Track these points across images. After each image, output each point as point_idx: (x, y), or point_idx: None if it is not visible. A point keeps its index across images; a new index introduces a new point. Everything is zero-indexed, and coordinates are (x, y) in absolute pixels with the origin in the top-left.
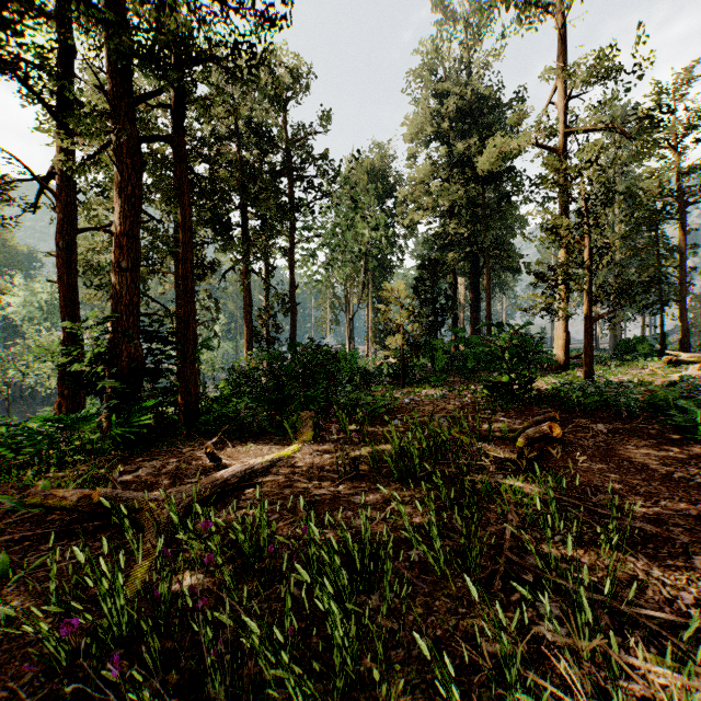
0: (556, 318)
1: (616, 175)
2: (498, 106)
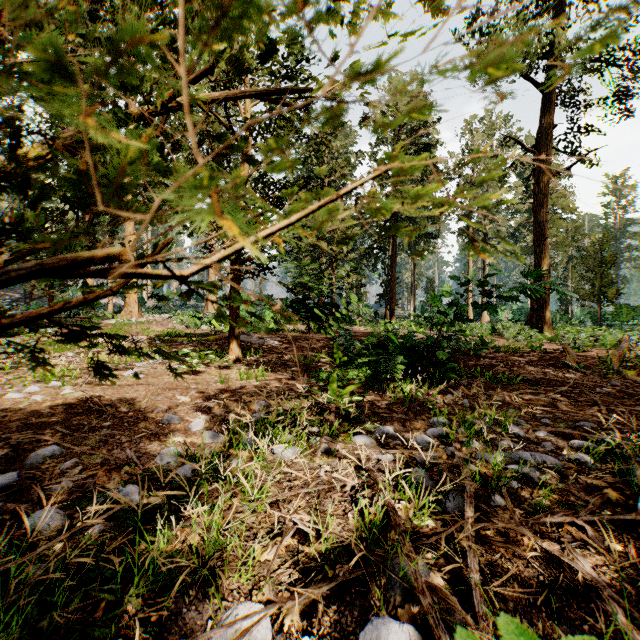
0: None
1: None
2: None
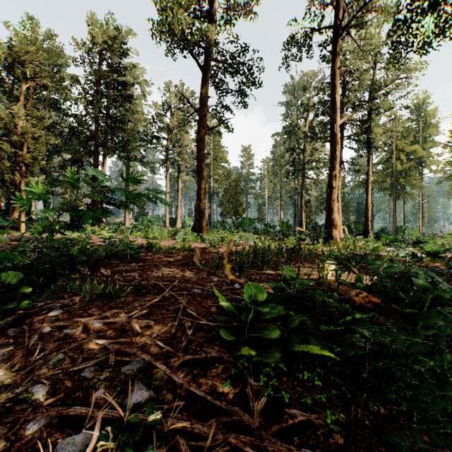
0: None
1: None
2: None
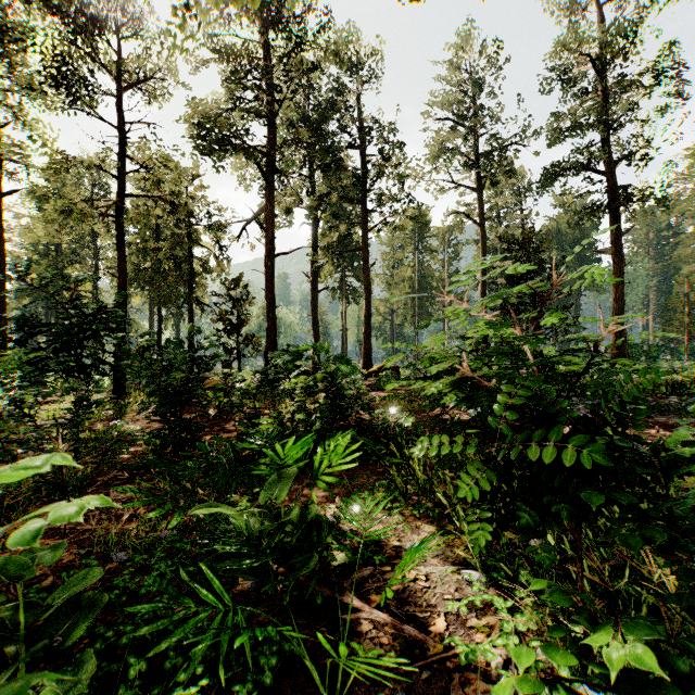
0: None
1: None
2: None
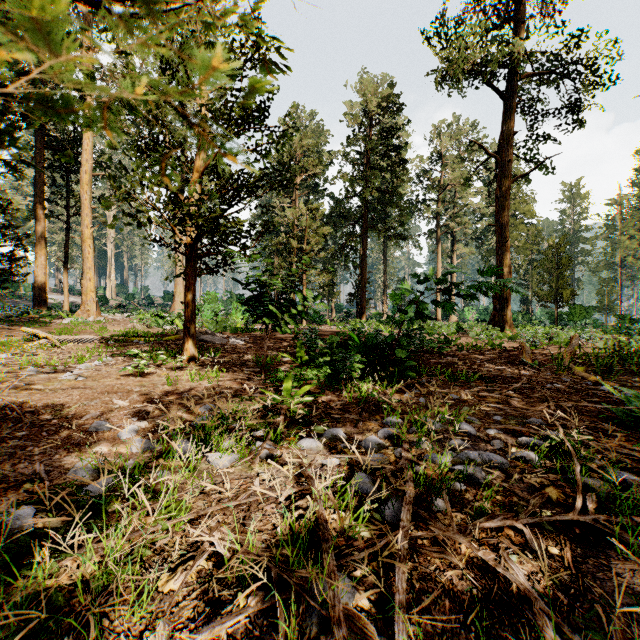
0: None
1: None
2: None
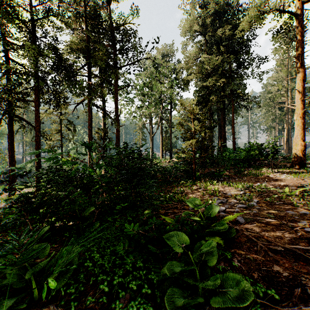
0: (295, 131)
1: (289, 64)
2: (240, 10)
